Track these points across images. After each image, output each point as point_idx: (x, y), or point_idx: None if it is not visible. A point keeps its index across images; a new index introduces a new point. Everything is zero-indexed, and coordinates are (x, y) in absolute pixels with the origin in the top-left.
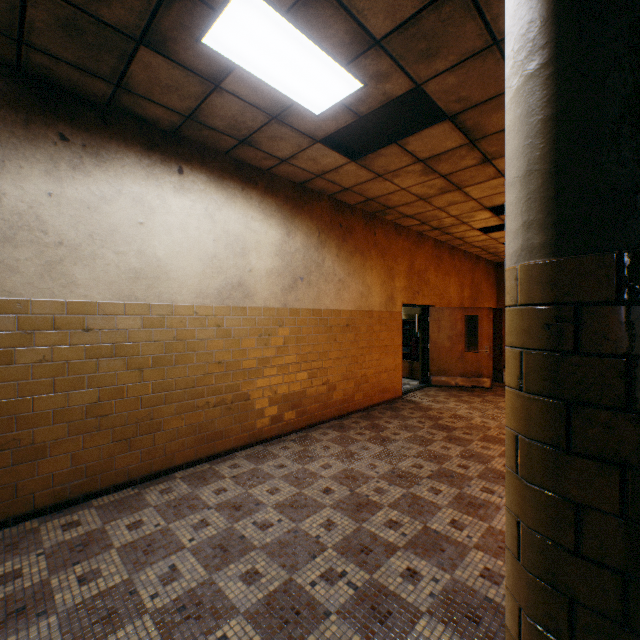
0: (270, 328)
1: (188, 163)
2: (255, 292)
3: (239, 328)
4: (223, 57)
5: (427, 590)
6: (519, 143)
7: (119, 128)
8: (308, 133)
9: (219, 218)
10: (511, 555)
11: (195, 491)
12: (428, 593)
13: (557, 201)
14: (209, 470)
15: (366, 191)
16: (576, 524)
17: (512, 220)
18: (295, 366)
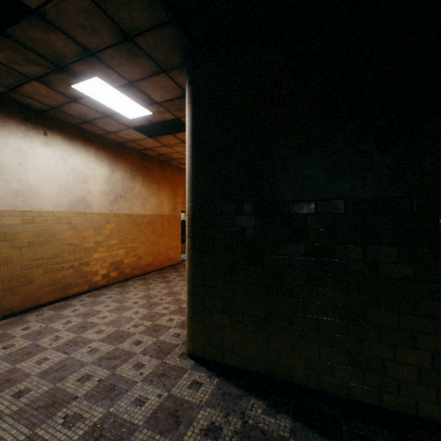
0: (102, 224)
1: (50, 129)
2: (93, 204)
3: (83, 224)
4: (82, 93)
5: (176, 322)
6: (188, 173)
7: (6, 108)
8: (126, 124)
9: (70, 161)
10: (187, 282)
11: (59, 312)
12: (176, 322)
13: (193, 190)
14: (65, 304)
15: (159, 150)
16: (196, 267)
17: (187, 192)
18: (117, 246)
